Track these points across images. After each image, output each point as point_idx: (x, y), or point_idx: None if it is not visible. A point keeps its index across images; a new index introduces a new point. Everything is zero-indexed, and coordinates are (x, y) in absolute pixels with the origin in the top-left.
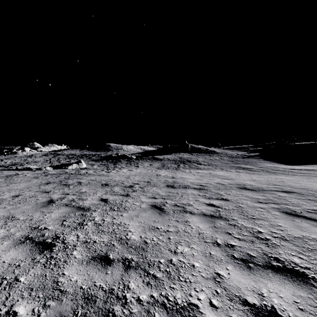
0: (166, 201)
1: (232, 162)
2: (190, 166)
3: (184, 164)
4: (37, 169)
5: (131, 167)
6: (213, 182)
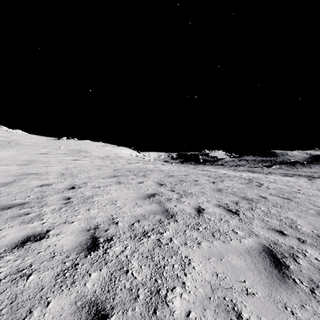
0: None
1: None
2: None
3: None
4: (261, 167)
5: (306, 168)
6: None
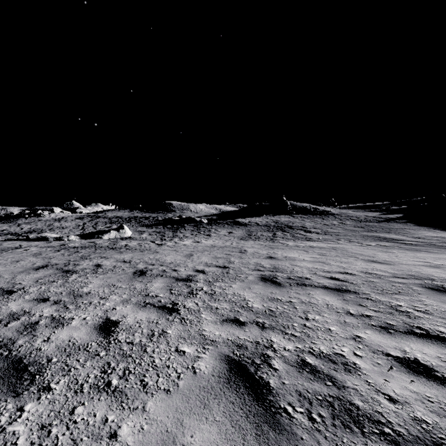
0: (270, 339)
1: (361, 228)
2: (294, 235)
3: (284, 231)
4: (56, 239)
5: (198, 237)
6: (354, 270)
